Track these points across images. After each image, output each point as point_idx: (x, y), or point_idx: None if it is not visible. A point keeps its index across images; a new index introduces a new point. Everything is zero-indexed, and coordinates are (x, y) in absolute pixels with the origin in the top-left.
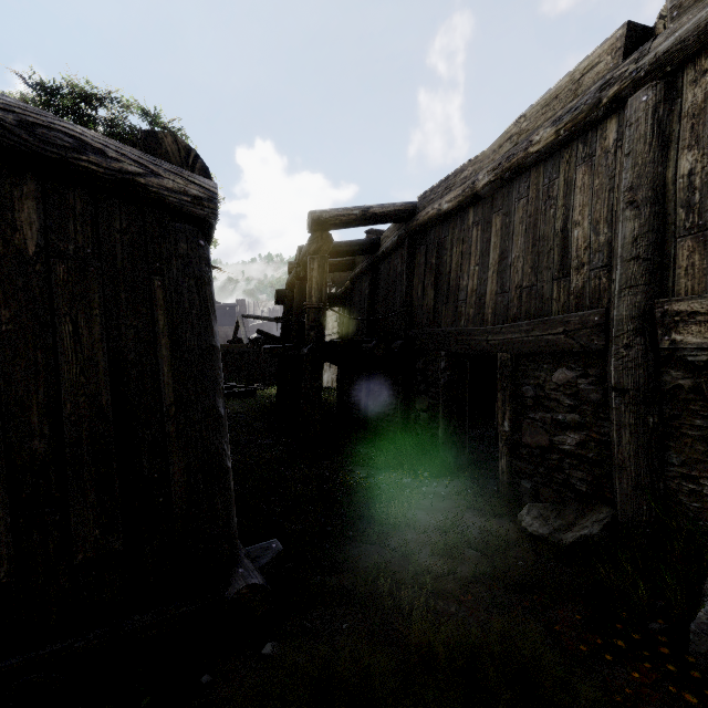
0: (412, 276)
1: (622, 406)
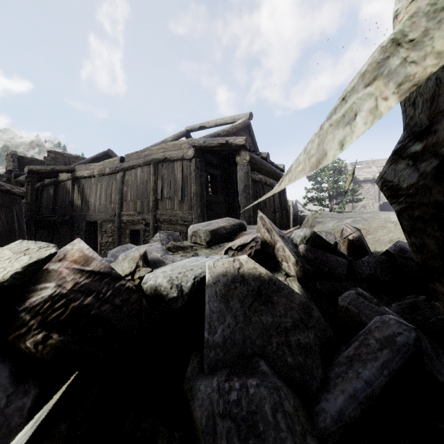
0: (74, 193)
1: (116, 230)
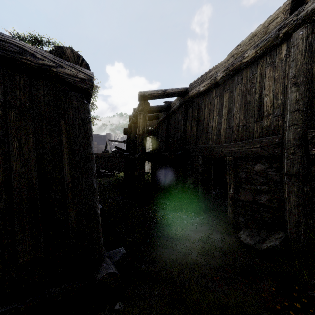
0: (186, 121)
1: (290, 182)
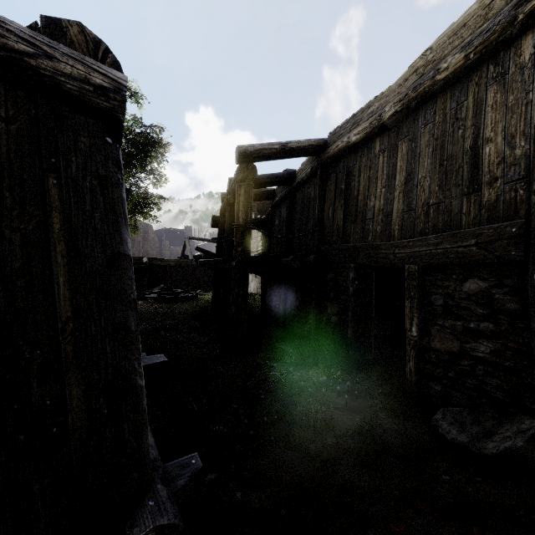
0: (323, 200)
1: None
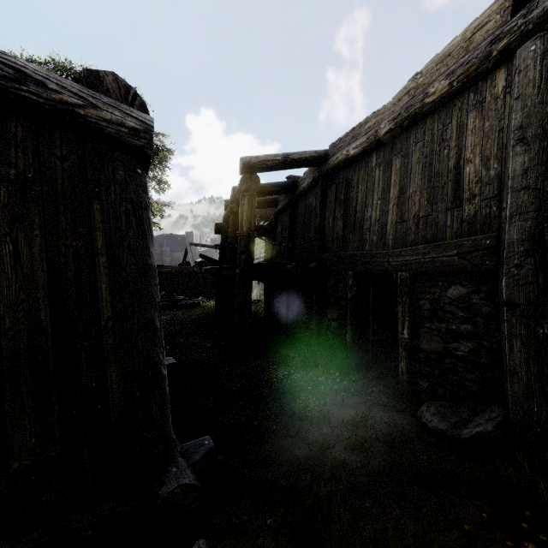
0: (324, 210)
1: (513, 319)
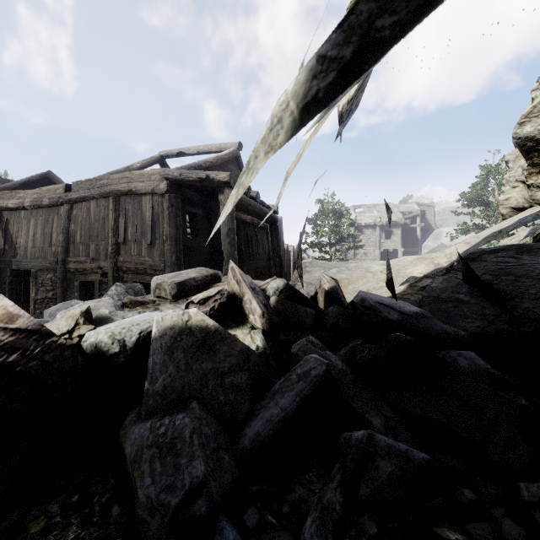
0: None
1: (59, 282)
